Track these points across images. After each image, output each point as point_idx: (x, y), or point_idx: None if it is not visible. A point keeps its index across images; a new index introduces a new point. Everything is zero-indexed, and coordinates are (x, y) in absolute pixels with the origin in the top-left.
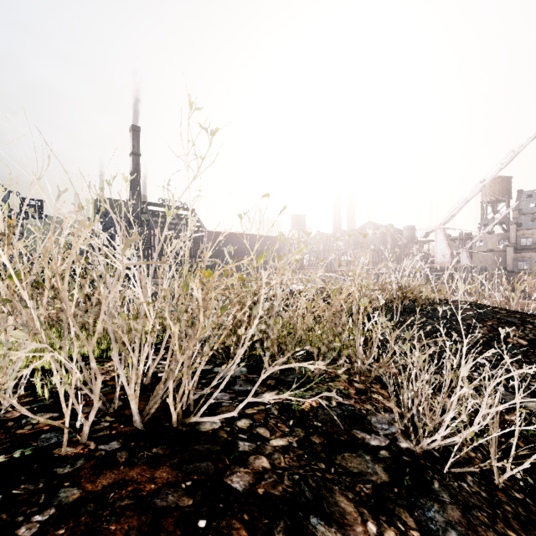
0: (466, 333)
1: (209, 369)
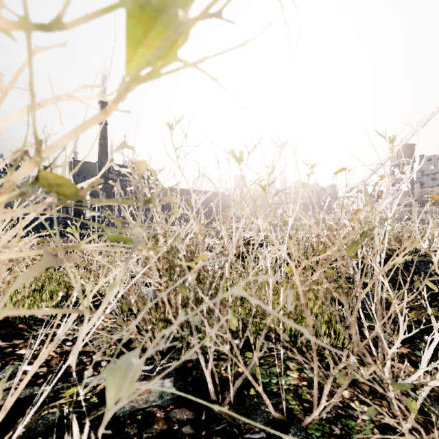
0: None
1: (103, 388)
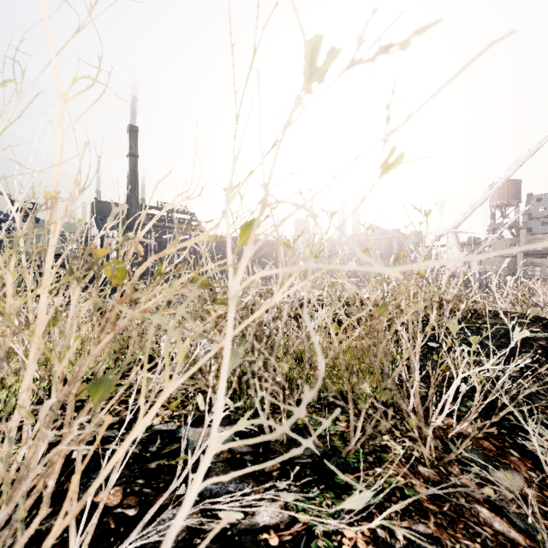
0: (547, 361)
1: (172, 432)
